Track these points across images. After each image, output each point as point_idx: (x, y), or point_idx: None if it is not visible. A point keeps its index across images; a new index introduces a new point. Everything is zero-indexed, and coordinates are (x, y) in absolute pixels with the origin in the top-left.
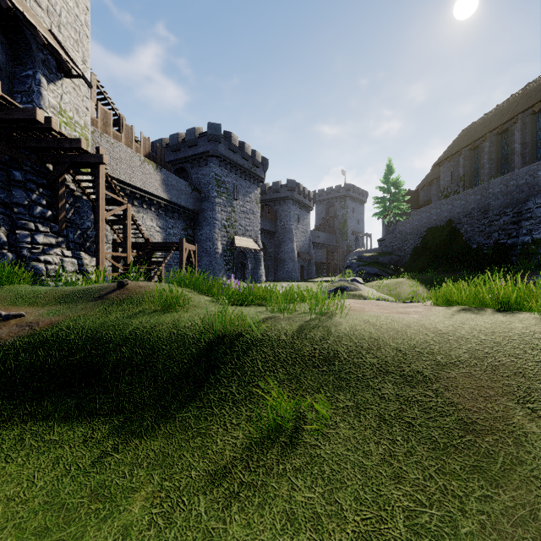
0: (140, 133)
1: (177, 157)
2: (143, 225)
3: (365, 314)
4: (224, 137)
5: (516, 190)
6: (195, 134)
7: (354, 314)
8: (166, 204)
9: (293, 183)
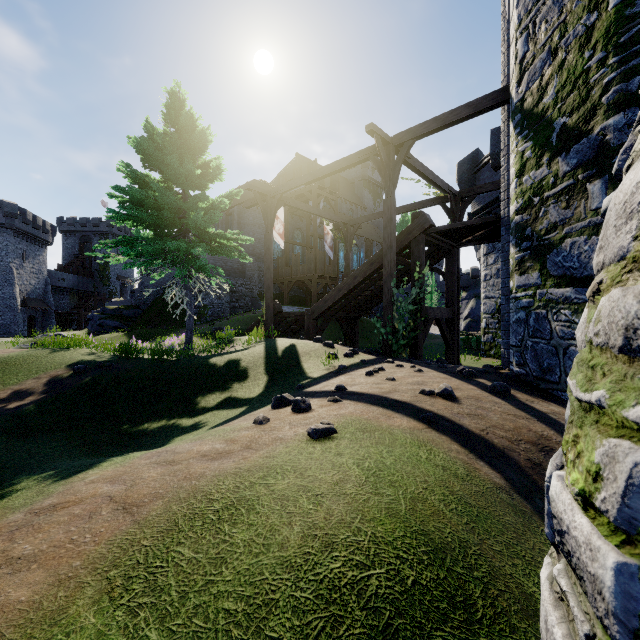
0: None
1: None
2: None
3: None
4: None
5: None
6: None
7: None
8: None
9: (14, 207)
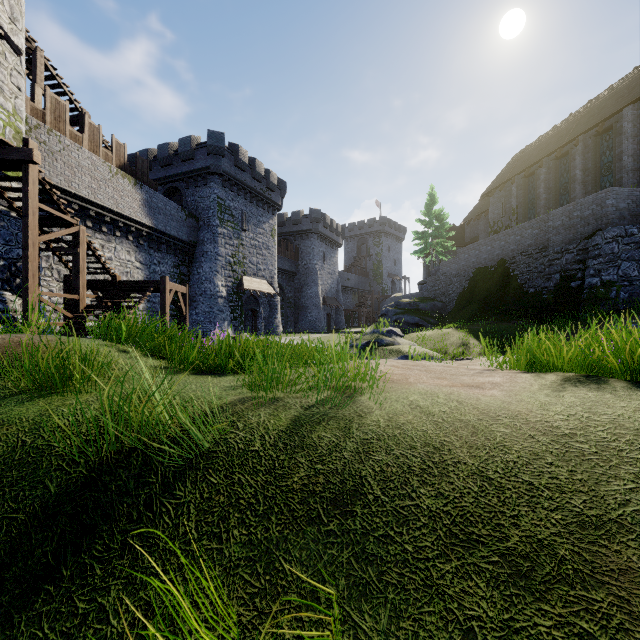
0: (112, 136)
1: (167, 174)
2: (115, 258)
3: (411, 388)
4: (229, 150)
5: (580, 223)
6: (191, 145)
7: (393, 388)
8: (150, 233)
9: (318, 213)
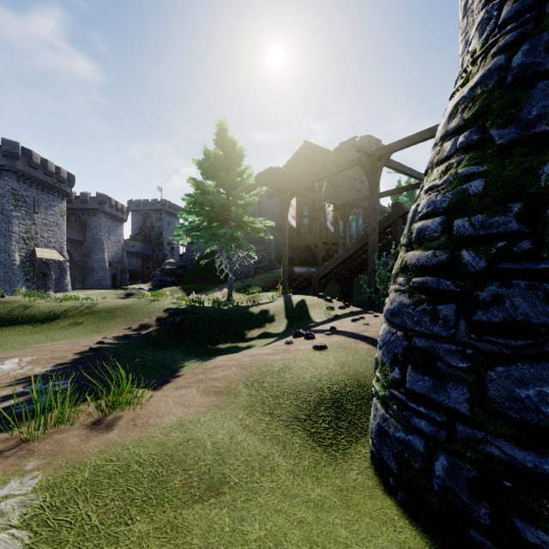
0: None
1: None
2: None
3: (111, 302)
4: (23, 154)
5: None
6: None
7: (107, 302)
8: None
9: (104, 197)
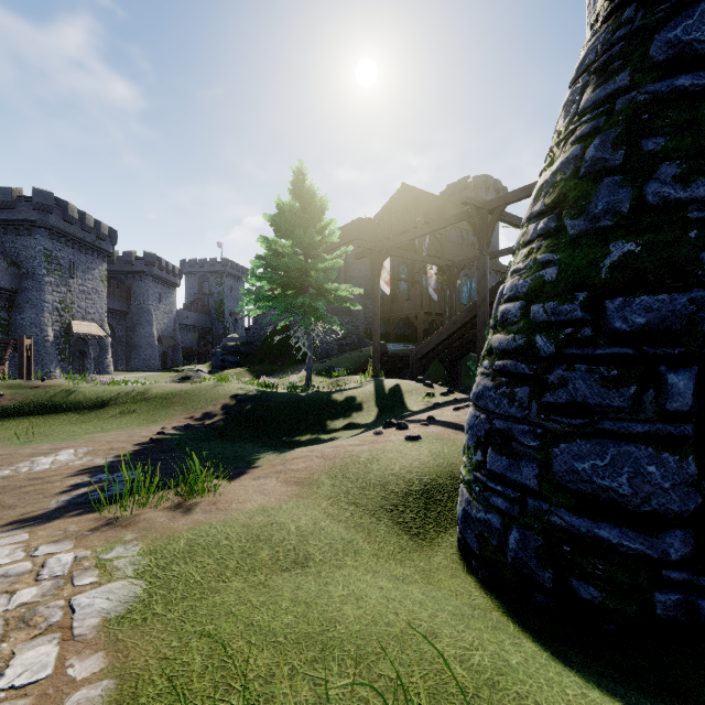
0: None
1: None
2: None
3: (167, 386)
4: (57, 206)
5: None
6: (13, 196)
7: (162, 387)
8: None
9: (153, 257)
